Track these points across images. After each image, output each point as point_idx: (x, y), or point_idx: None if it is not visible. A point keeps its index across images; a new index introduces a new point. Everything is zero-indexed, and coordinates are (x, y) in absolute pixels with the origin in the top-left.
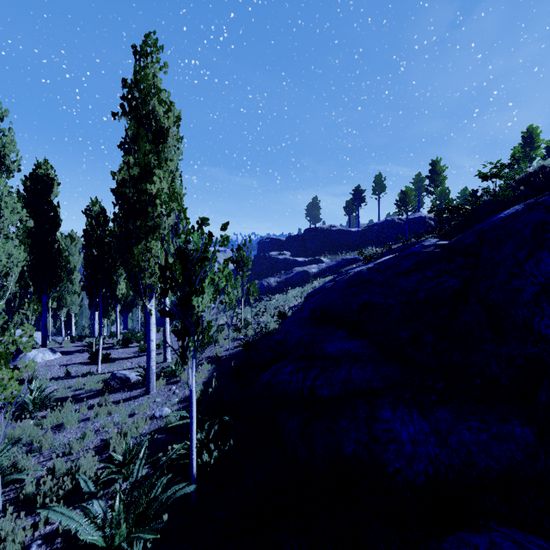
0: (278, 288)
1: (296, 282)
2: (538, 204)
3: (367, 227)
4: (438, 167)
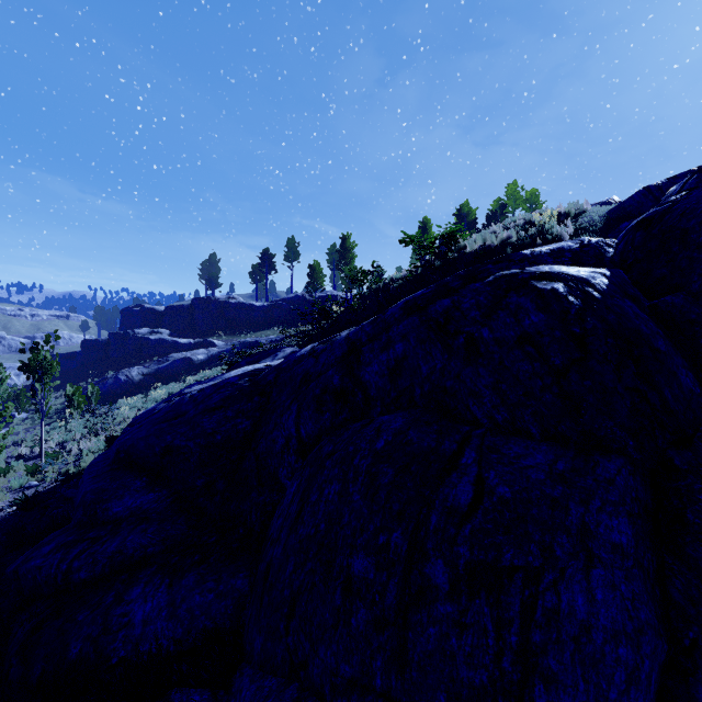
0: (144, 383)
1: (173, 374)
2: (315, 351)
3: (274, 302)
4: (349, 243)
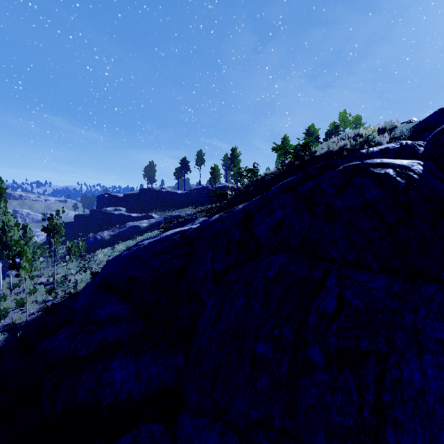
0: (111, 240)
1: (128, 235)
2: (221, 217)
3: (189, 190)
4: (236, 152)
